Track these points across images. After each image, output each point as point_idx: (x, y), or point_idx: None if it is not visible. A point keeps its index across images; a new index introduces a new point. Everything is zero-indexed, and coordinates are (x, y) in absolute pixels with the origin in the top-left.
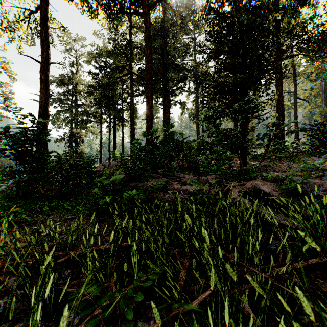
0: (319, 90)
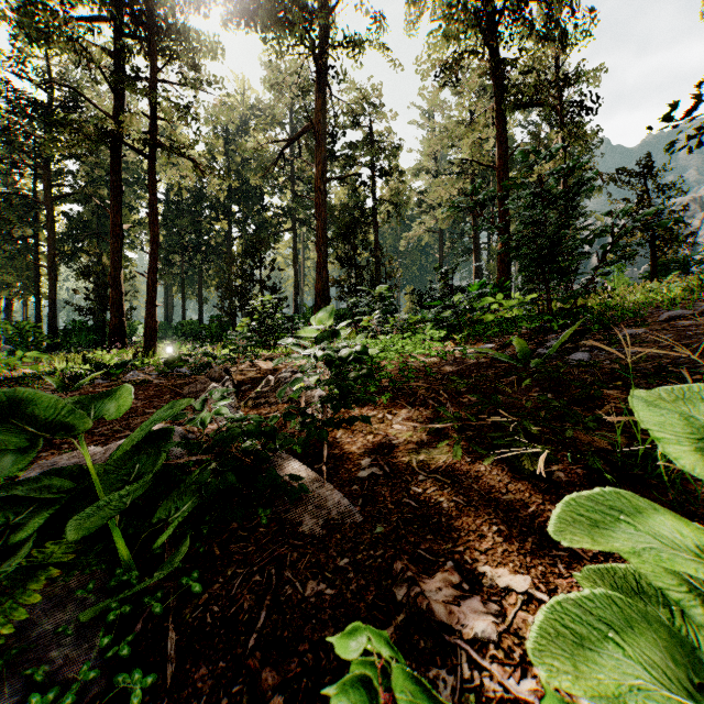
0: None
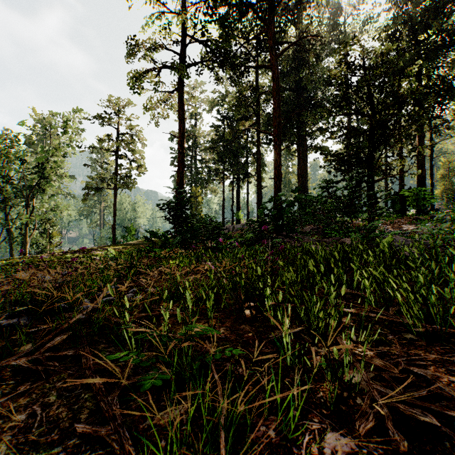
0: None
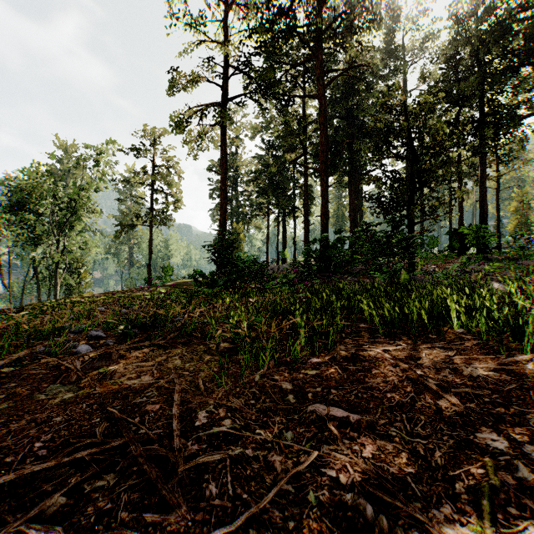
0: None
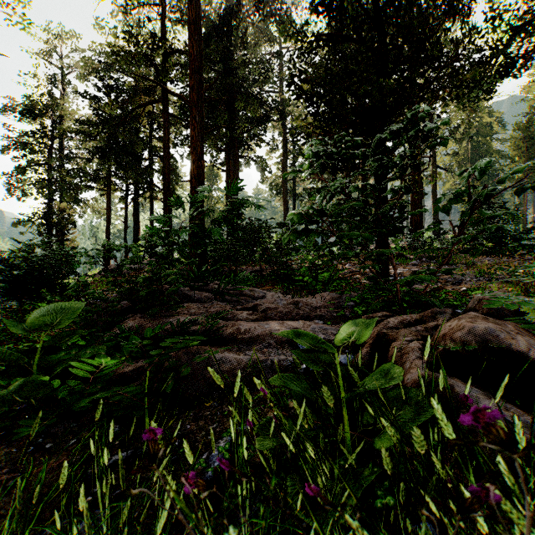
0: (465, 158)
